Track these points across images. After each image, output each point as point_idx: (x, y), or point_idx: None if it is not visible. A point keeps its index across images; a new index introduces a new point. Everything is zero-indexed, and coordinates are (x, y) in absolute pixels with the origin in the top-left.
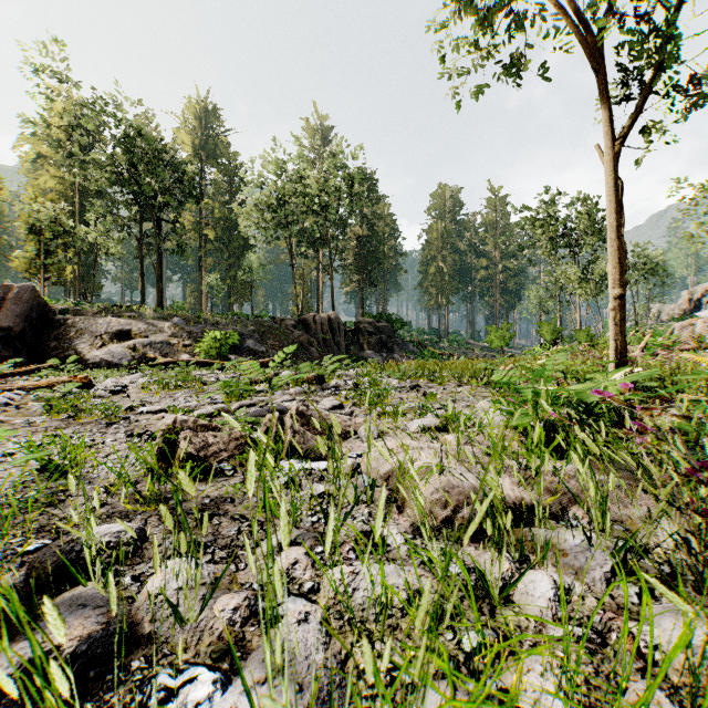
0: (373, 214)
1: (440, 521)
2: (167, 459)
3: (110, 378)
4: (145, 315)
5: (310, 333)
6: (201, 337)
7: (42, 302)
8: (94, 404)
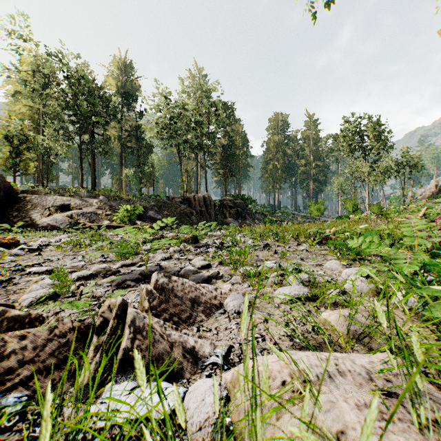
0: (232, 130)
1: None
2: None
3: (42, 238)
4: (81, 195)
5: (191, 207)
6: (118, 209)
7: (8, 185)
8: (2, 262)
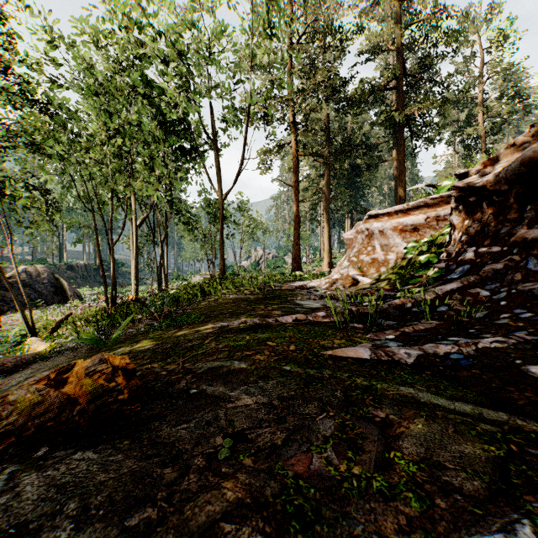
0: None
1: None
2: None
3: None
4: None
5: (75, 272)
6: None
7: None
8: None
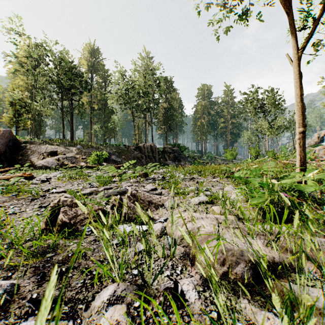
0: (171, 97)
1: (220, 275)
2: (52, 224)
3: (44, 174)
4: (64, 144)
5: (142, 152)
6: (90, 154)
7: (15, 138)
8: (31, 187)
